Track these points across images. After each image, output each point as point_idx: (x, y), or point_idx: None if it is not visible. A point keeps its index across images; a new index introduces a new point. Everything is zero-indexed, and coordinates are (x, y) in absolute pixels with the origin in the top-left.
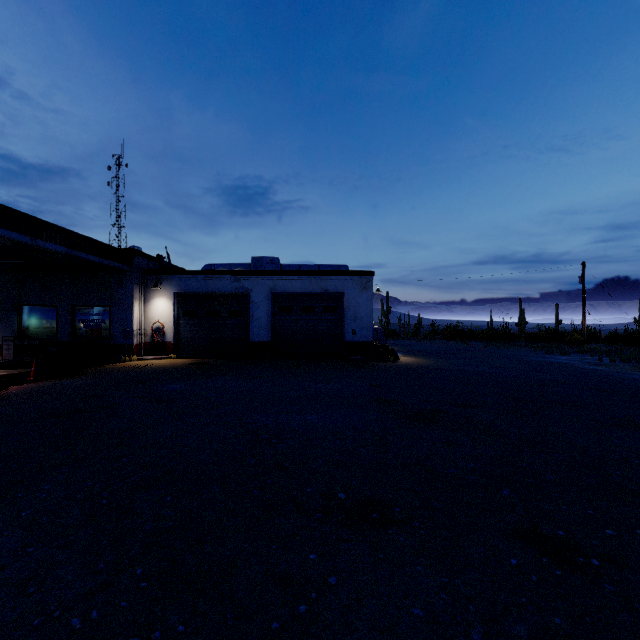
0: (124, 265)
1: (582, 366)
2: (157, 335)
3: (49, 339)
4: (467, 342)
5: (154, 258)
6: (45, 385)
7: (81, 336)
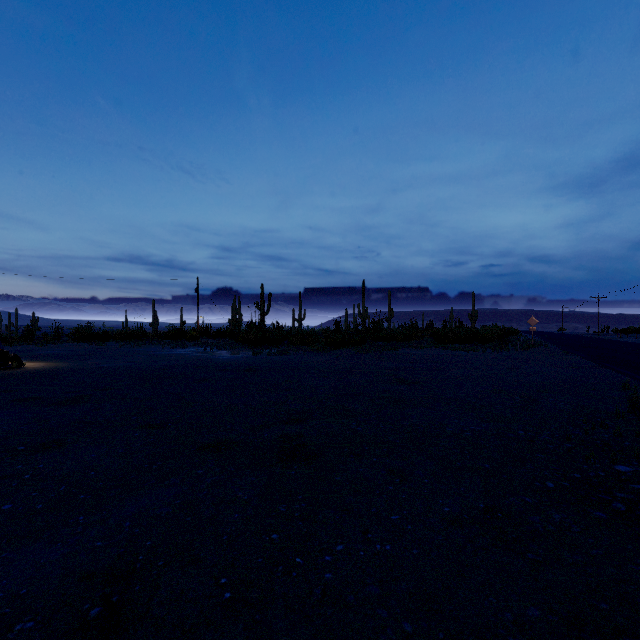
0: None
1: (193, 354)
2: None
3: None
4: (102, 343)
5: None
6: None
7: None
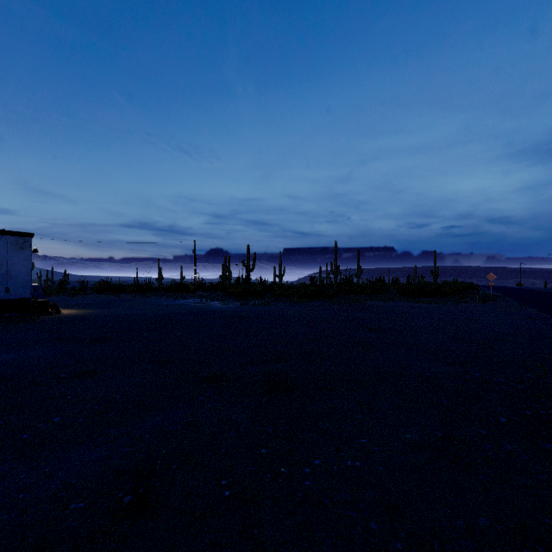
0: None
1: (192, 305)
2: None
3: None
4: (119, 295)
5: None
6: None
7: None
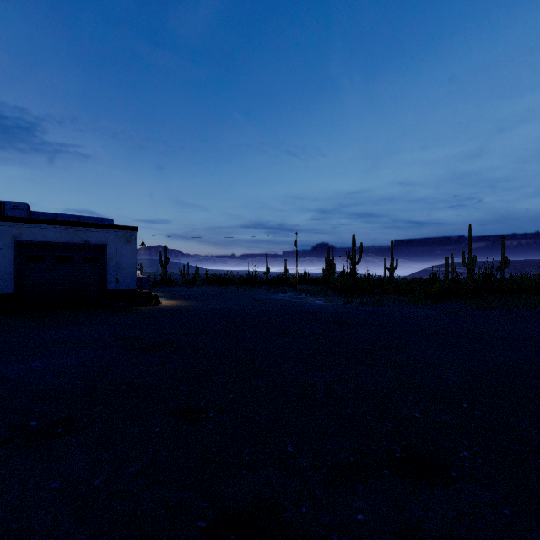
0: None
1: (288, 300)
2: None
3: None
4: (226, 287)
5: None
6: None
7: None
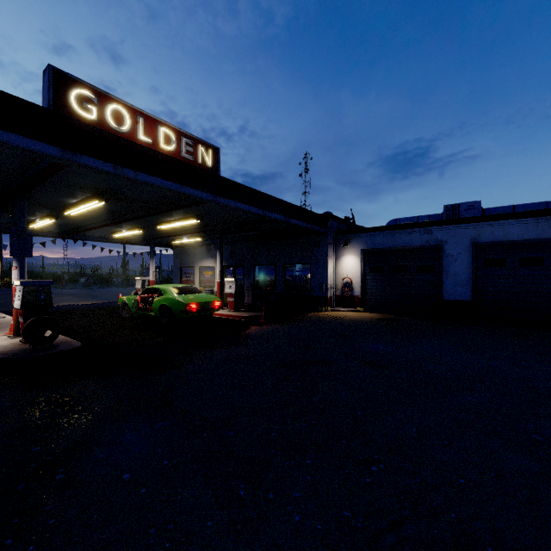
0: (321, 228)
1: None
2: (346, 289)
3: (270, 290)
4: None
5: (342, 220)
6: (271, 328)
7: (290, 288)
